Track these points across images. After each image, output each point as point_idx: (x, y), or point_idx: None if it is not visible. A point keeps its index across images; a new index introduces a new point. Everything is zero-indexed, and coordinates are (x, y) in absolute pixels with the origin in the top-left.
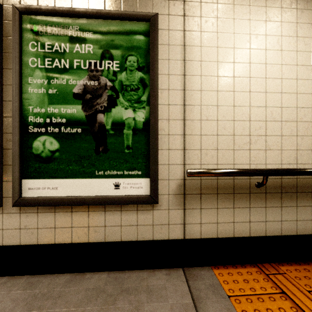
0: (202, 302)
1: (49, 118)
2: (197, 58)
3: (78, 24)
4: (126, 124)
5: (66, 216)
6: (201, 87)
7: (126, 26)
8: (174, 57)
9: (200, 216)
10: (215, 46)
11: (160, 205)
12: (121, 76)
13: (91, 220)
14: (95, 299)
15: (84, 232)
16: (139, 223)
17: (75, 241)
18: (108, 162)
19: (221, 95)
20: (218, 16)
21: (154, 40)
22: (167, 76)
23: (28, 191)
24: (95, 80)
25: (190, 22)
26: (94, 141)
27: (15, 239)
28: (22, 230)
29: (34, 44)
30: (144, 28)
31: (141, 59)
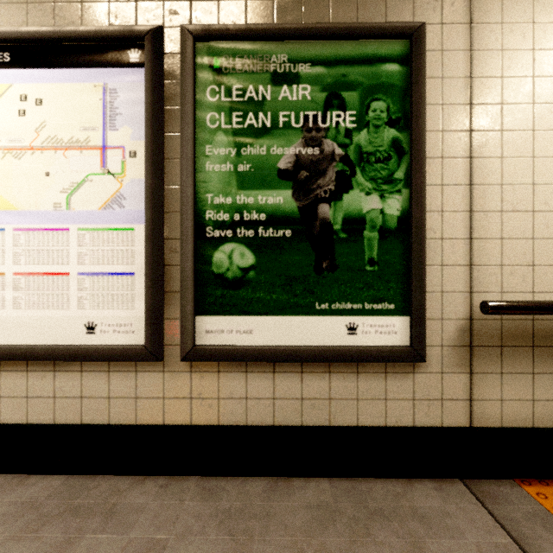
0: (533, 545)
1: (239, 213)
2: (494, 98)
3: (286, 51)
4: (369, 221)
5: (264, 380)
6: (501, 151)
7: (369, 48)
8: (452, 100)
9: (500, 386)
10: (528, 75)
11: (427, 365)
12: (359, 137)
13: (306, 387)
14: (331, 524)
15: (294, 407)
16: (389, 395)
17: (280, 423)
18: (337, 287)
19: (539, 164)
20: (534, 19)
21: (419, 70)
22: (440, 133)
23: (205, 336)
24: (315, 145)
25: (482, 34)
26: (313, 251)
27: (183, 414)
28: (193, 400)
29: (214, 89)
30: (399, 50)
31: (394, 106)
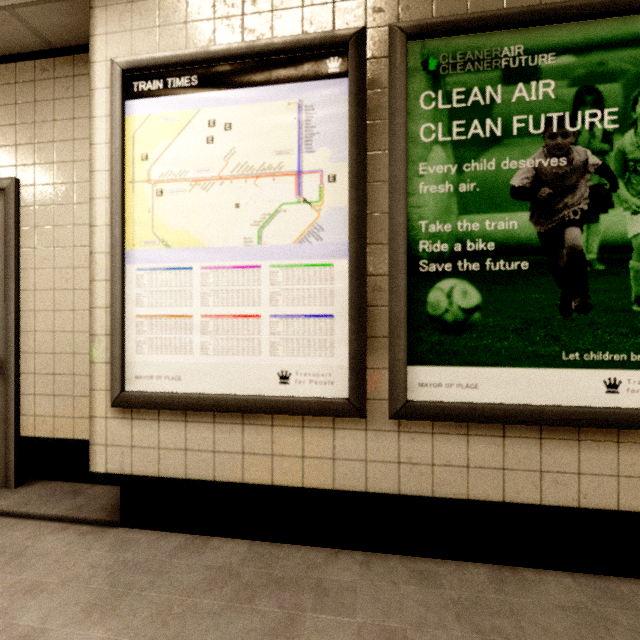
0: None
1: (460, 243)
2: None
3: (521, 41)
4: (636, 248)
5: (490, 445)
6: None
7: (636, 25)
8: None
9: None
10: None
11: None
12: (623, 140)
13: (546, 457)
14: (607, 635)
15: (530, 481)
16: None
17: (511, 499)
18: (591, 332)
19: None
20: None
21: None
22: None
23: (418, 390)
24: (561, 155)
25: None
26: (557, 287)
27: (389, 481)
28: (402, 465)
29: (429, 95)
30: None
31: None
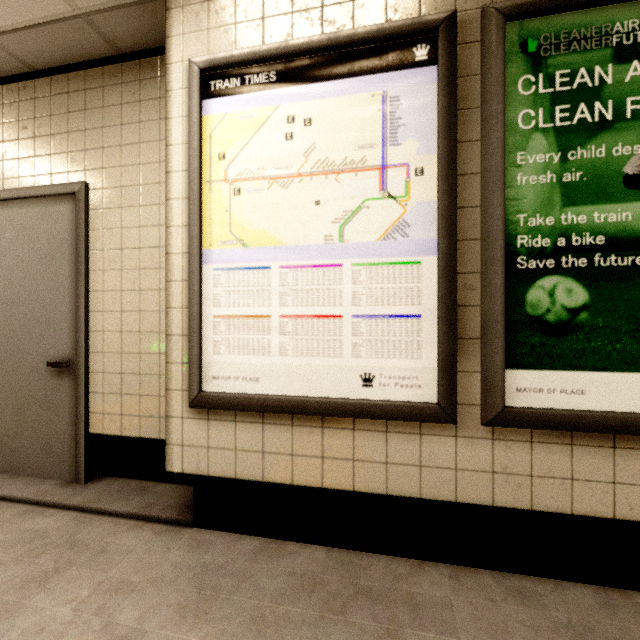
0: None
1: (564, 237)
2: None
3: (636, 15)
4: None
5: (598, 456)
6: None
7: None
8: None
9: None
10: None
11: None
12: None
13: None
14: None
15: None
16: None
17: (623, 516)
18: None
19: None
20: None
21: None
22: None
23: (515, 395)
24: None
25: None
26: None
27: (481, 492)
28: (496, 475)
29: (529, 79)
30: None
31: None
